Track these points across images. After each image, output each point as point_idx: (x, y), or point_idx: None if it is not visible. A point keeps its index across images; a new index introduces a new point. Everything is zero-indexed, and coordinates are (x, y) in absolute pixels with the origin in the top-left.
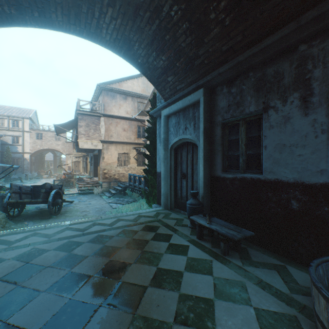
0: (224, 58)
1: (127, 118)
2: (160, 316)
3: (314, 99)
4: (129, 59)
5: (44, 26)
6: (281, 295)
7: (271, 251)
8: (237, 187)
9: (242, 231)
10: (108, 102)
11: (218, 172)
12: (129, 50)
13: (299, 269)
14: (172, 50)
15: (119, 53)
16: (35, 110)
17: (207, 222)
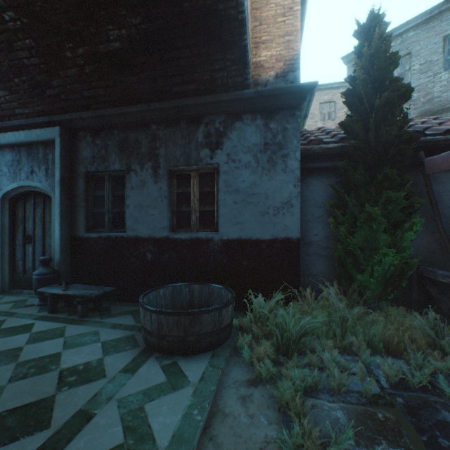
0: (88, 104)
1: None
2: None
3: (161, 172)
4: None
5: None
6: (129, 327)
7: (133, 302)
8: (103, 247)
9: (104, 288)
10: None
11: (82, 232)
12: None
13: None
14: (7, 59)
15: None
16: None
17: (63, 289)
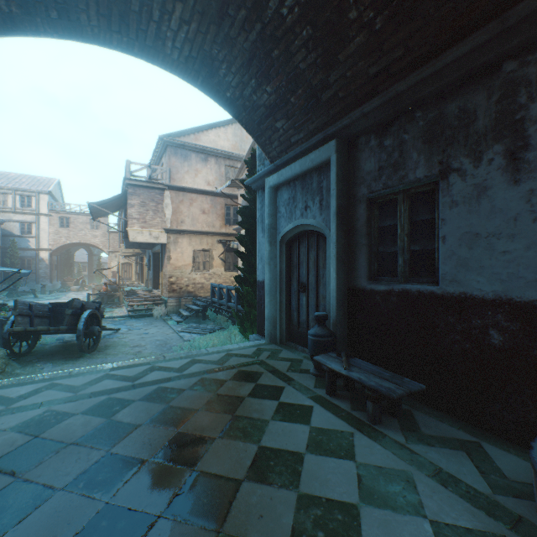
0: (373, 88)
1: (208, 192)
2: (264, 536)
3: (531, 156)
4: (212, 92)
5: (68, 36)
6: (477, 497)
7: (454, 417)
8: (395, 307)
9: (405, 383)
10: (176, 166)
11: (362, 282)
12: (211, 76)
13: (504, 449)
14: (284, 76)
15: (194, 82)
16: (58, 180)
17: (343, 366)
